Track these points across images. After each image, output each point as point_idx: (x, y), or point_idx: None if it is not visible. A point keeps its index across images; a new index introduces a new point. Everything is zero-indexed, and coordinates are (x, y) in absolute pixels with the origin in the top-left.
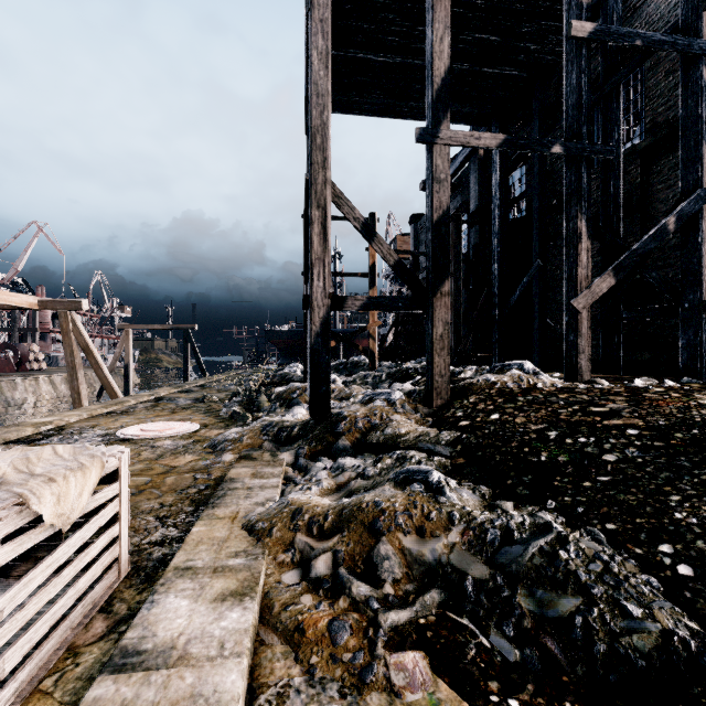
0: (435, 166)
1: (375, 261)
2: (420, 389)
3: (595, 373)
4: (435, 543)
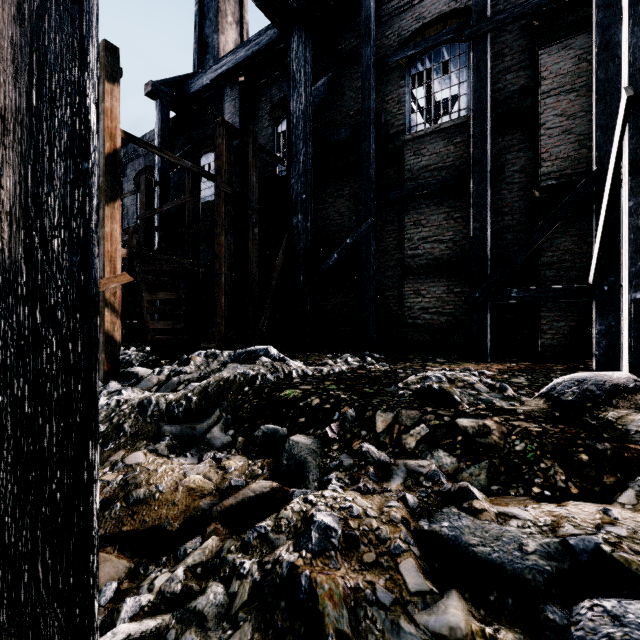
0: None
1: (117, 149)
2: None
3: (456, 359)
4: None
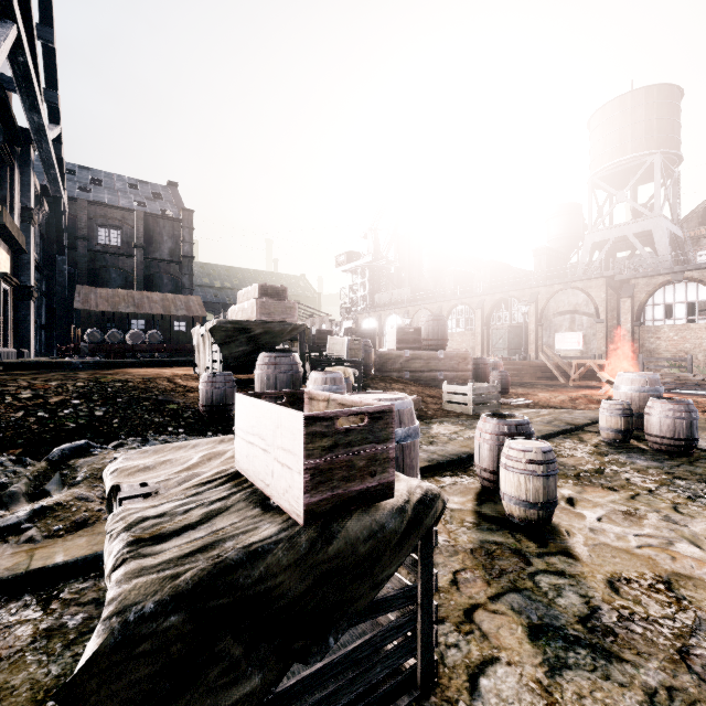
0: None
1: None
2: None
3: None
4: None
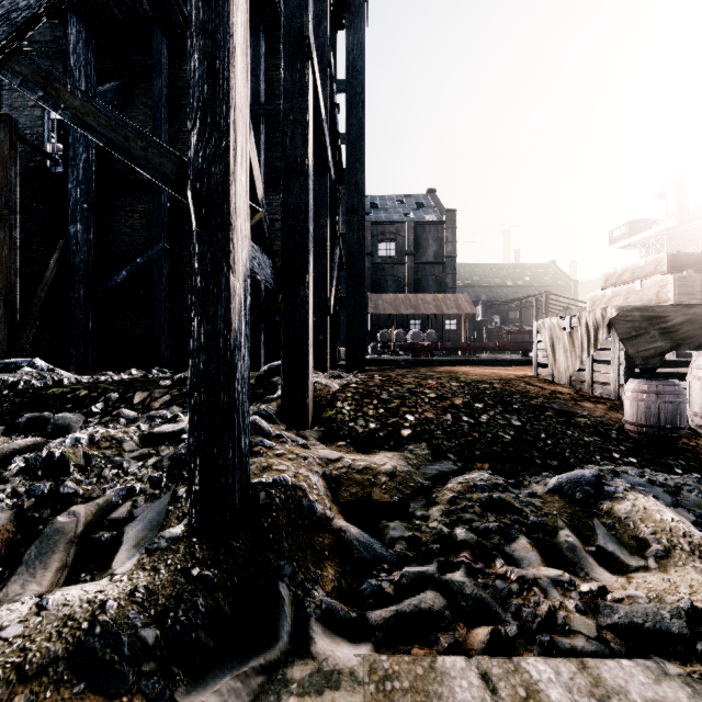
0: (310, 89)
1: None
2: (268, 408)
3: None
4: (679, 518)
